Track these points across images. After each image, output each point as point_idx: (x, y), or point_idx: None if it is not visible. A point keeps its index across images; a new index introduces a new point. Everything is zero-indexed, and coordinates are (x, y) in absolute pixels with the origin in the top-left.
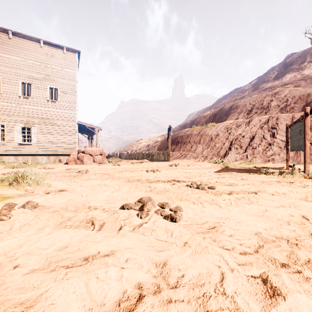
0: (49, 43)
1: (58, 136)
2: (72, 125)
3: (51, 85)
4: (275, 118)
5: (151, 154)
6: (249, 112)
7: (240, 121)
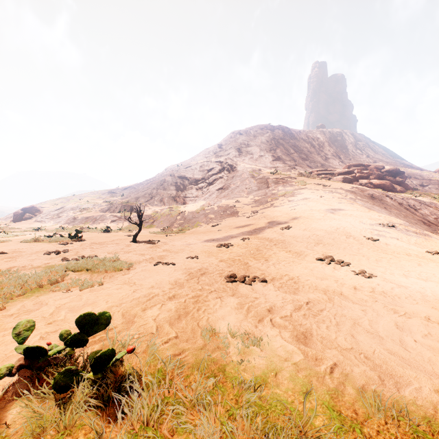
0: None
1: None
2: None
3: None
4: None
5: None
6: None
7: None
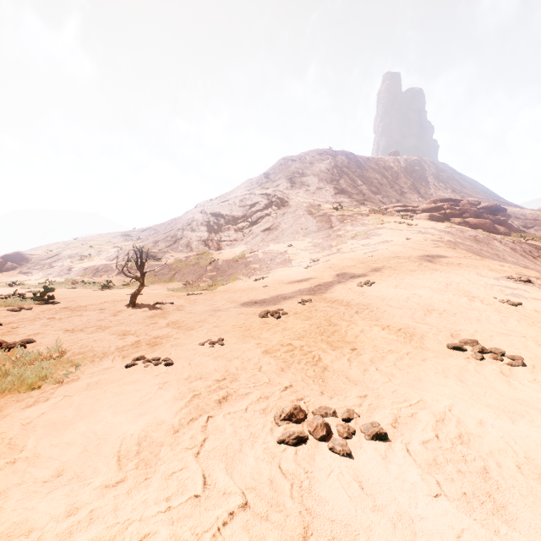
0: None
1: None
2: None
3: None
4: None
5: None
6: None
7: None
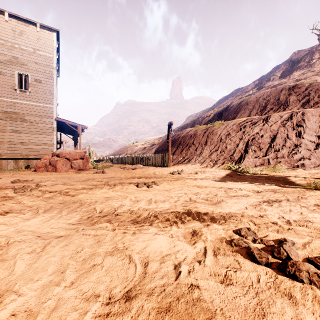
0: (17, 16)
1: (30, 135)
2: (49, 121)
3: (20, 70)
4: (300, 113)
5: (147, 158)
6: (263, 108)
7: (255, 118)
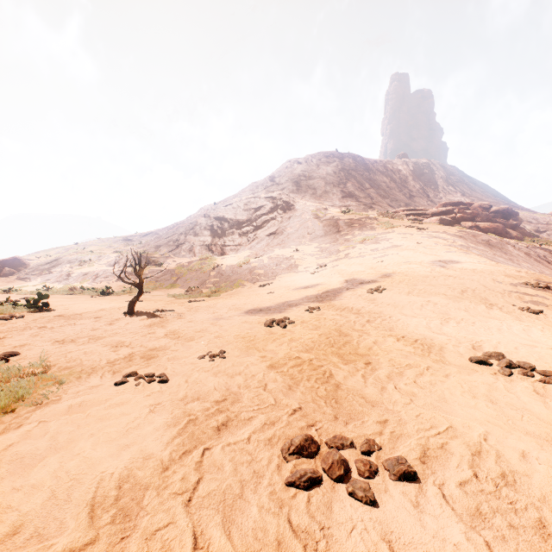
0: None
1: None
2: None
3: None
4: None
5: None
6: None
7: None
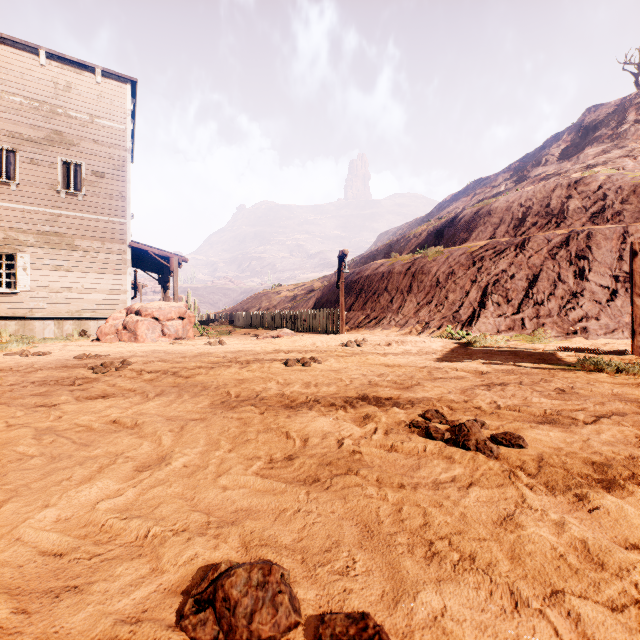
0: (62, 57)
1: (84, 276)
2: (118, 249)
3: (67, 156)
4: (583, 234)
5: (300, 316)
6: (519, 223)
7: (502, 242)
